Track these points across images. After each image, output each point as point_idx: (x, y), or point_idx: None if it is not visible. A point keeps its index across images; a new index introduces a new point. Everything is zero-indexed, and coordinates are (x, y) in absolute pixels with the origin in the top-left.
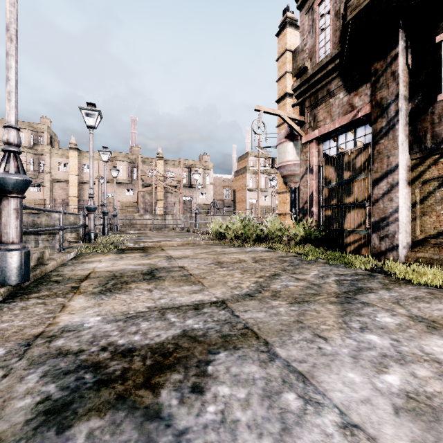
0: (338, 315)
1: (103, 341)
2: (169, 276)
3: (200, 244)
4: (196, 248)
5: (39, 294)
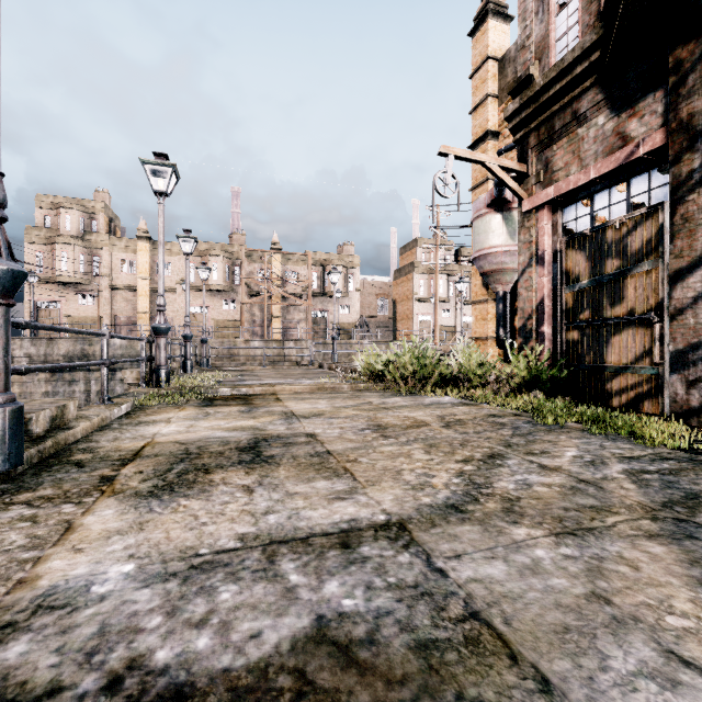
0: (690, 580)
1: (119, 652)
2: (288, 456)
3: (342, 390)
4: (335, 398)
5: (33, 494)
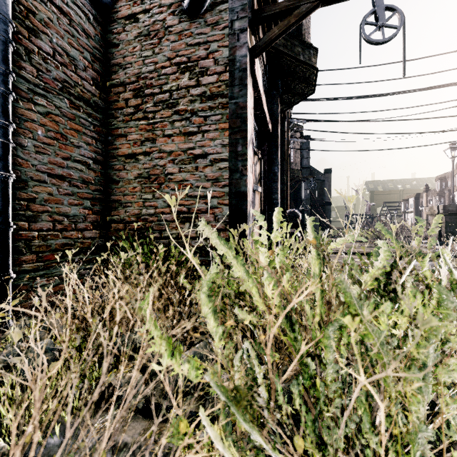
0: None
1: None
2: None
3: None
4: None
5: None
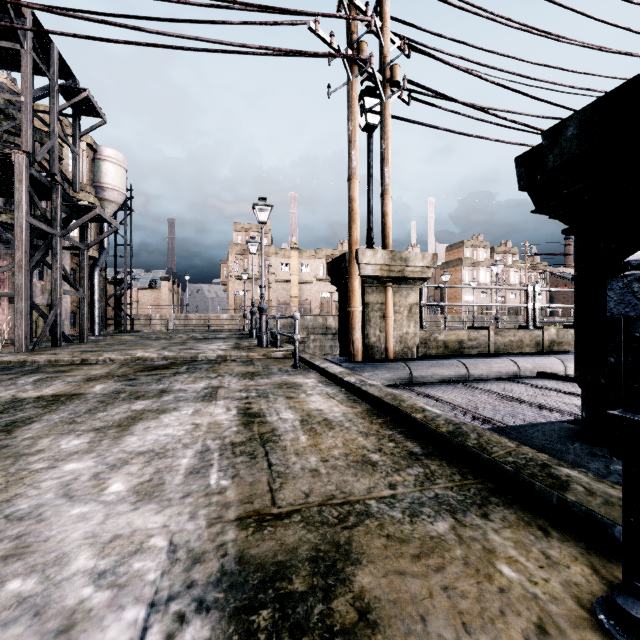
0: None
1: None
2: None
3: None
4: None
5: None
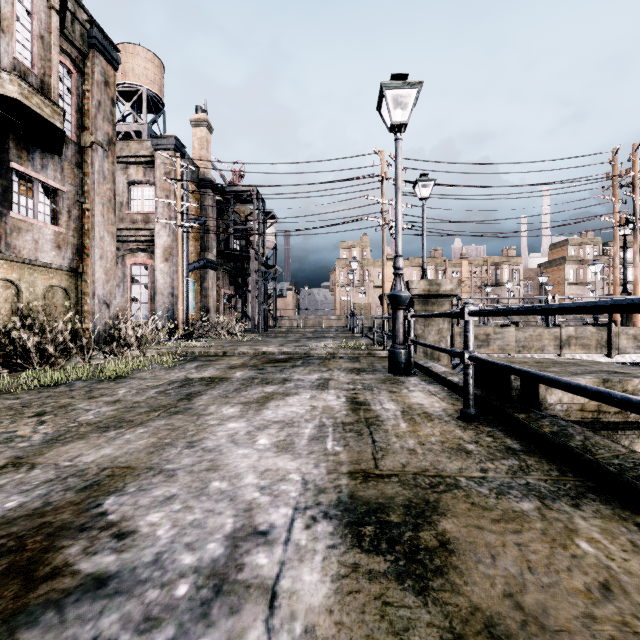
0: None
1: None
2: None
3: None
4: None
5: None
